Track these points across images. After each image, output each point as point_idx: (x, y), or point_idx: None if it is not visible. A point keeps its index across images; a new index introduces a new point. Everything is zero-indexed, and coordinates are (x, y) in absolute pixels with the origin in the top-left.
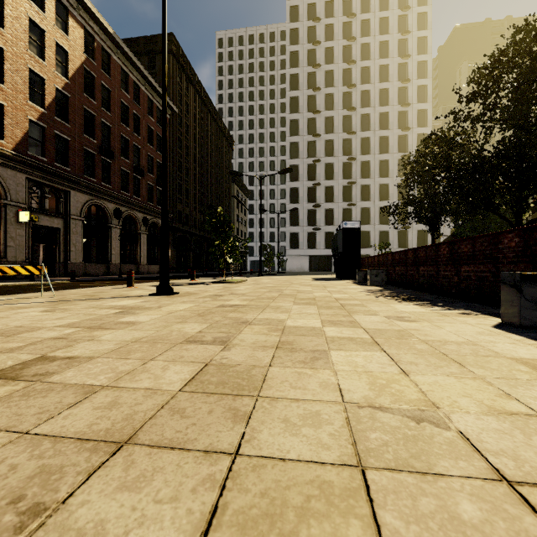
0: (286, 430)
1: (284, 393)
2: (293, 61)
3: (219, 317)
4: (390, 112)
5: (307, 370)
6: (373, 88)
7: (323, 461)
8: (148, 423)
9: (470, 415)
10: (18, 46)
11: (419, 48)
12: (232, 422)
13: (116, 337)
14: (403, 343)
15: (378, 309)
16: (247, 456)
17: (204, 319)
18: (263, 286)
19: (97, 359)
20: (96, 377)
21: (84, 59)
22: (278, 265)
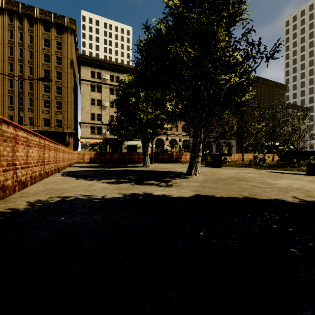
0: None
1: None
2: None
3: None
4: None
5: None
6: None
7: None
8: None
9: None
10: None
11: None
12: None
13: None
14: None
15: None
16: None
17: None
18: None
19: None
20: None
21: None
22: None
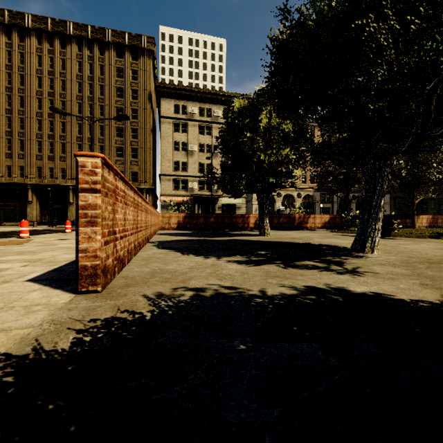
0: None
1: None
2: None
3: None
4: None
5: None
6: None
7: None
8: None
9: None
10: None
11: None
12: None
13: None
14: None
15: None
16: None
17: None
18: None
19: None
20: None
21: None
22: None
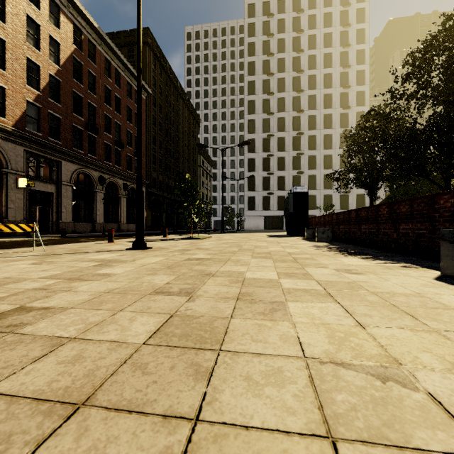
0: (249, 390)
1: (246, 347)
2: (250, 51)
3: (186, 269)
4: (333, 93)
5: (267, 322)
6: (319, 73)
7: (289, 429)
8: (108, 380)
9: (435, 373)
10: (18, 38)
11: (358, 38)
12: (193, 380)
13: (91, 288)
14: (354, 295)
15: (327, 262)
16: (208, 423)
17: (172, 271)
18: (224, 242)
19: (70, 310)
20: (66, 329)
21: (73, 49)
22: (237, 224)
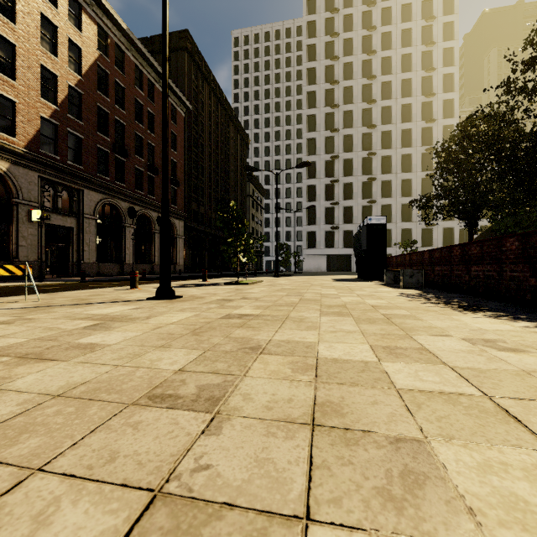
0: None
1: None
2: (310, 55)
3: (219, 337)
4: (413, 103)
5: None
6: (395, 79)
7: None
8: None
9: None
10: (30, 42)
11: (444, 34)
12: None
13: (38, 382)
14: None
15: (442, 324)
16: None
17: (197, 340)
18: (279, 288)
19: None
20: None
21: (97, 55)
22: (294, 265)
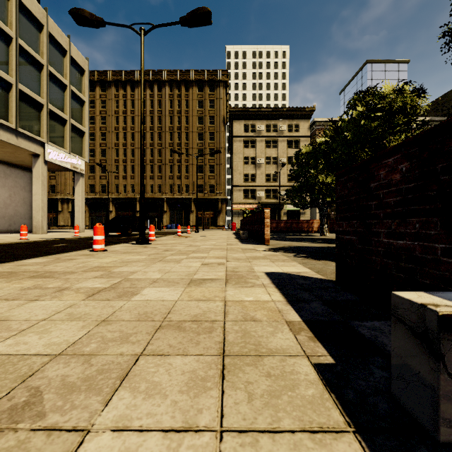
0: None
1: None
2: None
3: None
4: None
5: None
6: None
7: None
8: None
9: None
10: None
11: None
12: None
13: None
14: None
15: None
16: None
17: None
18: None
19: None
20: None
21: None
22: None
